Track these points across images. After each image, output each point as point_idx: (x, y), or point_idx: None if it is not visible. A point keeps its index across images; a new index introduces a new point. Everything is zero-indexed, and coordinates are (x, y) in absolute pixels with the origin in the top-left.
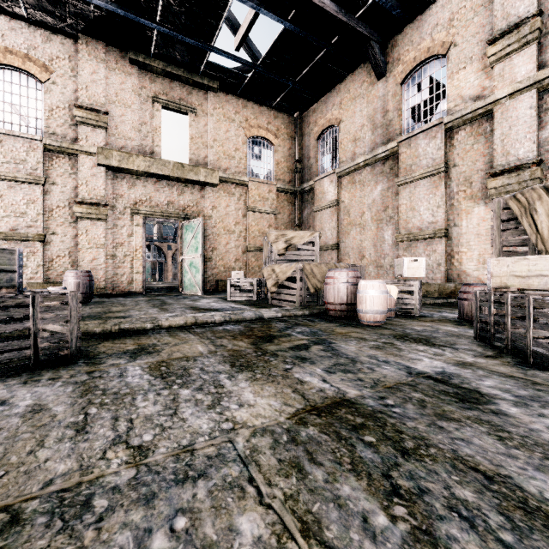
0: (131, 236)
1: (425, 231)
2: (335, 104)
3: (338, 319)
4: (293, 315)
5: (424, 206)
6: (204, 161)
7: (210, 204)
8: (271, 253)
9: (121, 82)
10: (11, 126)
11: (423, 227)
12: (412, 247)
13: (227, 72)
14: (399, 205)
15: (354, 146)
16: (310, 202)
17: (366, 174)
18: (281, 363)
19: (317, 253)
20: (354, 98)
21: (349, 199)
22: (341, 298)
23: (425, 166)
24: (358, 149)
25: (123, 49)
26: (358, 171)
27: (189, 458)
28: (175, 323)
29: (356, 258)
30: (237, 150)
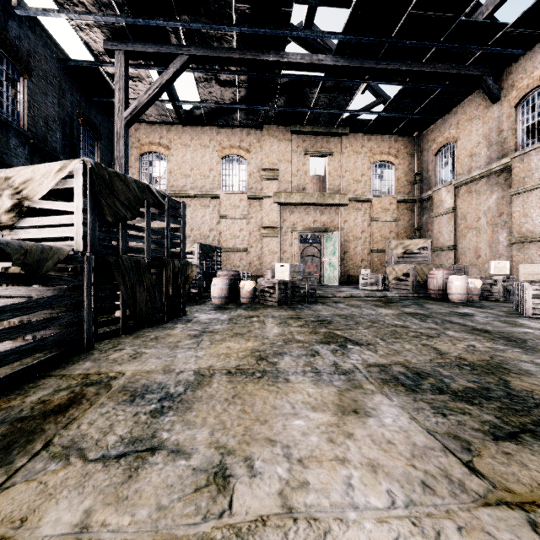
0: (291, 246)
1: (536, 234)
2: (452, 124)
3: (436, 299)
4: (406, 296)
5: (536, 213)
6: (338, 188)
7: (342, 219)
8: (392, 256)
9: (285, 147)
10: (232, 188)
11: (535, 231)
12: (524, 248)
13: (356, 121)
14: (512, 212)
15: (470, 160)
16: (429, 208)
17: (482, 185)
18: (396, 307)
19: (430, 255)
20: (470, 119)
21: (465, 206)
22: (438, 286)
23: (537, 179)
24: (474, 163)
25: (287, 125)
26: (474, 183)
27: (372, 314)
28: (342, 295)
29: (472, 257)
30: (363, 175)
